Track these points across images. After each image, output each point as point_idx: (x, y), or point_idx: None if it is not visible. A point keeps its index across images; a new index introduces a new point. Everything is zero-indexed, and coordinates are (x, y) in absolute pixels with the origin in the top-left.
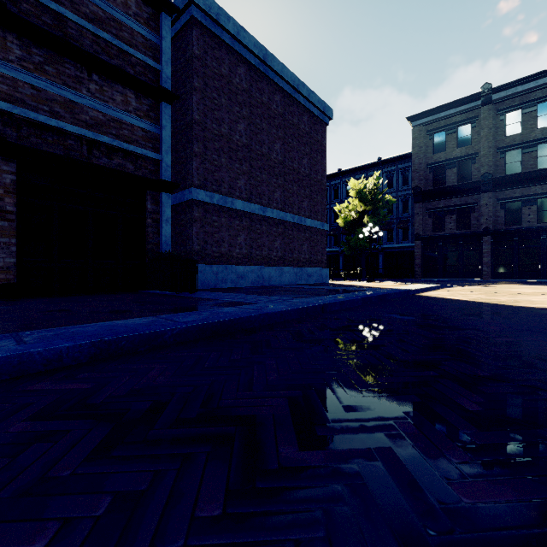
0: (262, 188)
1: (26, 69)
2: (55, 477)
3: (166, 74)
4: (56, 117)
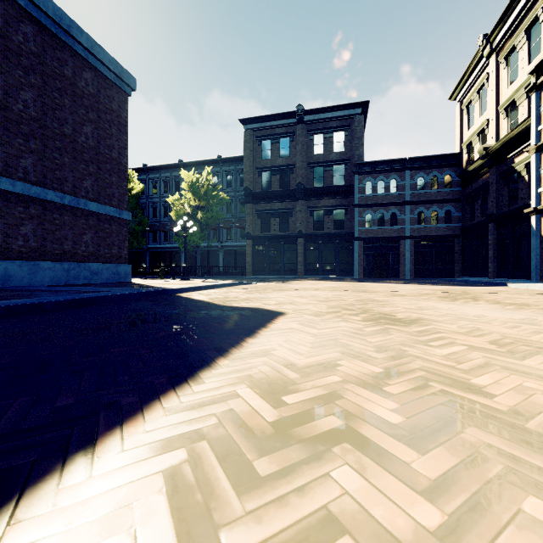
0: None
1: None
2: None
3: None
4: None
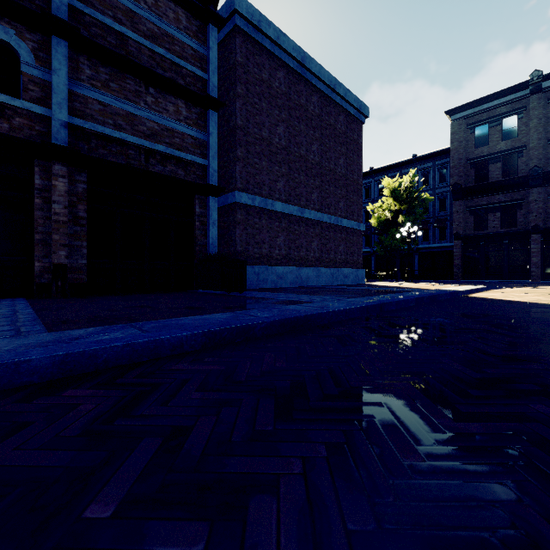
0: (300, 189)
1: (94, 87)
2: (263, 430)
3: (212, 83)
4: (119, 129)
